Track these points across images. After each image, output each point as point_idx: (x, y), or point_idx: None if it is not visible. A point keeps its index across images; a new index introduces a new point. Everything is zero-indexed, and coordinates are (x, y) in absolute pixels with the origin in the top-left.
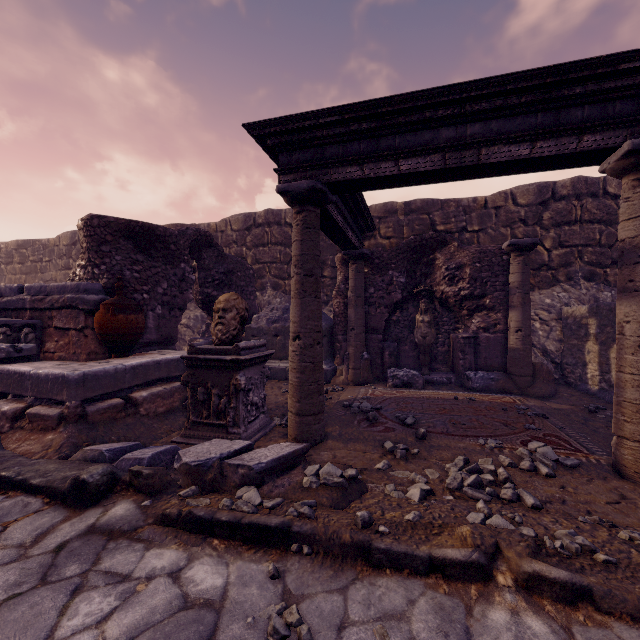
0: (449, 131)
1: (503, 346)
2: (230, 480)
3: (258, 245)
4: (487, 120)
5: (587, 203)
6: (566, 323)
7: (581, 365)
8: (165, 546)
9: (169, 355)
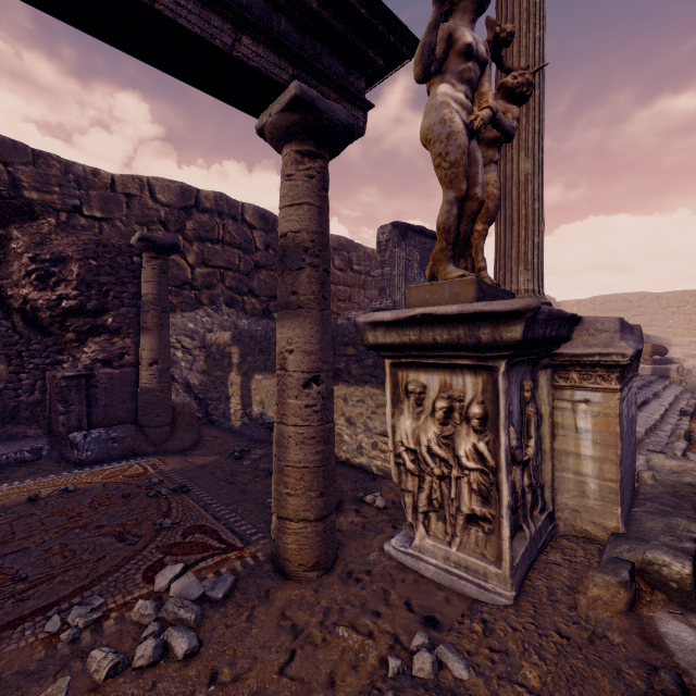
0: None
1: (134, 385)
2: None
3: None
4: None
5: (229, 224)
6: (210, 352)
7: (225, 399)
8: None
9: None
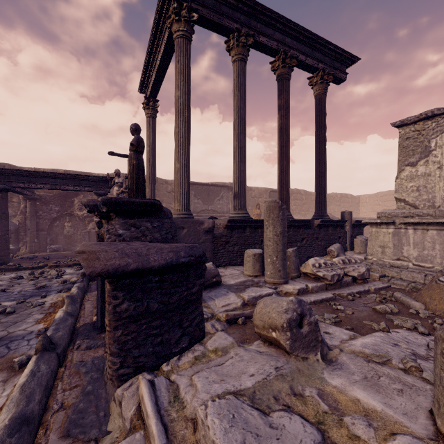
0: (53, 180)
1: None
2: None
3: None
4: (63, 179)
5: None
6: None
7: None
8: None
9: None
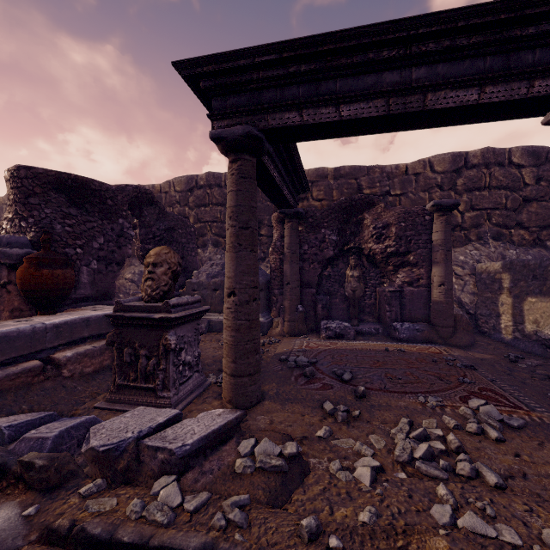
0: (393, 75)
1: (425, 299)
2: (147, 468)
3: (200, 205)
4: (433, 63)
5: (495, 171)
6: (480, 278)
7: (495, 316)
8: None
9: (101, 311)
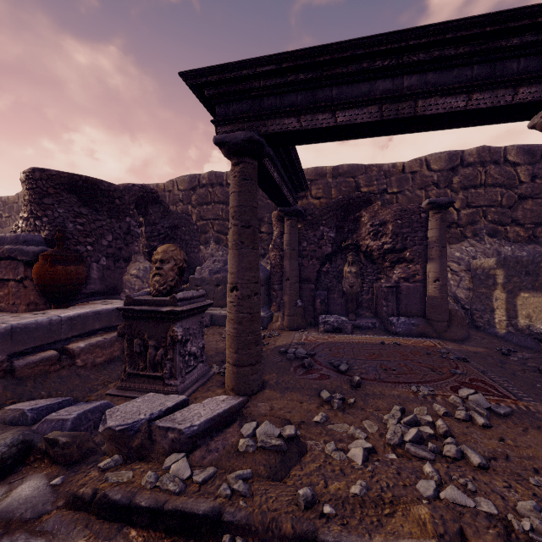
0: (386, 83)
1: (421, 294)
2: (158, 446)
3: (202, 203)
4: (423, 72)
5: (490, 169)
6: (475, 274)
7: (489, 311)
8: (71, 541)
9: (111, 305)
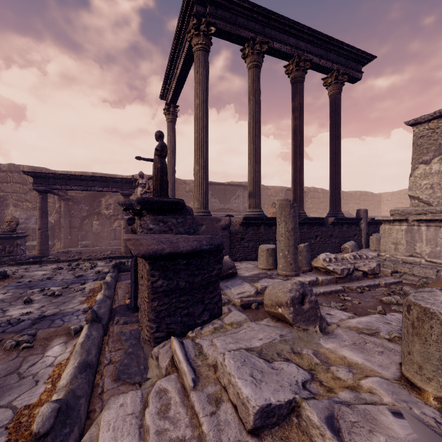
0: (85, 182)
1: None
2: (24, 260)
3: (3, 182)
4: (94, 181)
5: None
6: None
7: None
8: (13, 267)
9: None
